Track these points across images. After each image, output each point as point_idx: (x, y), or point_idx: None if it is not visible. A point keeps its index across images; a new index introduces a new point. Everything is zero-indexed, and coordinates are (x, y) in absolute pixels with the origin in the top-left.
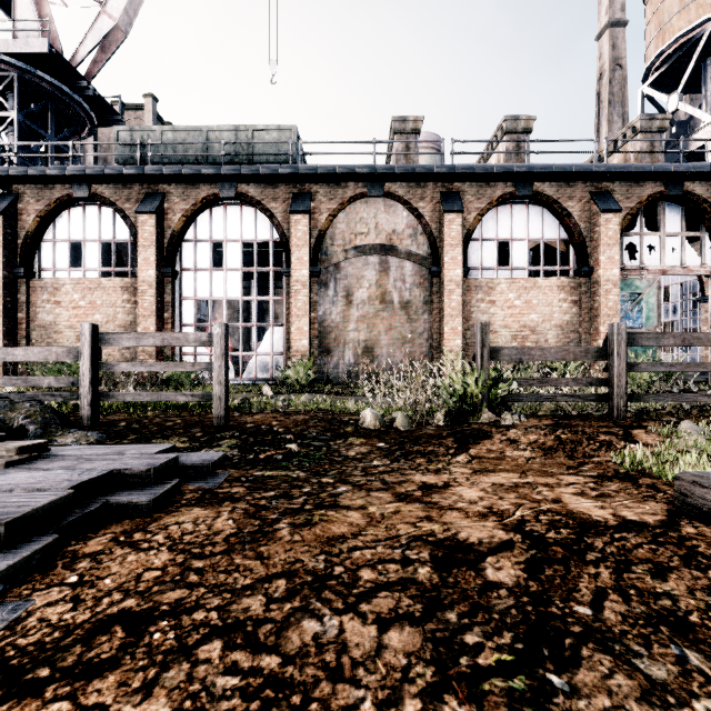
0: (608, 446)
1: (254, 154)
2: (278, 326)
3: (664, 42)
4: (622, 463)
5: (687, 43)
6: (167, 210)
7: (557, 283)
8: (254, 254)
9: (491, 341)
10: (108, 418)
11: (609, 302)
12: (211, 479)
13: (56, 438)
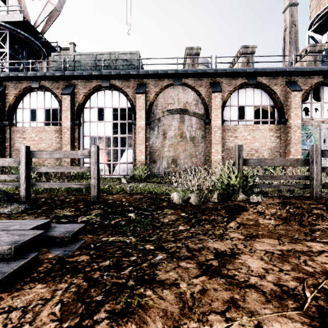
0: (321, 217)
1: (118, 65)
2: (130, 149)
3: (320, 9)
4: None
5: None
6: (76, 93)
7: (268, 127)
8: (118, 114)
9: None
10: (37, 196)
11: (295, 137)
12: (69, 246)
13: (1, 208)
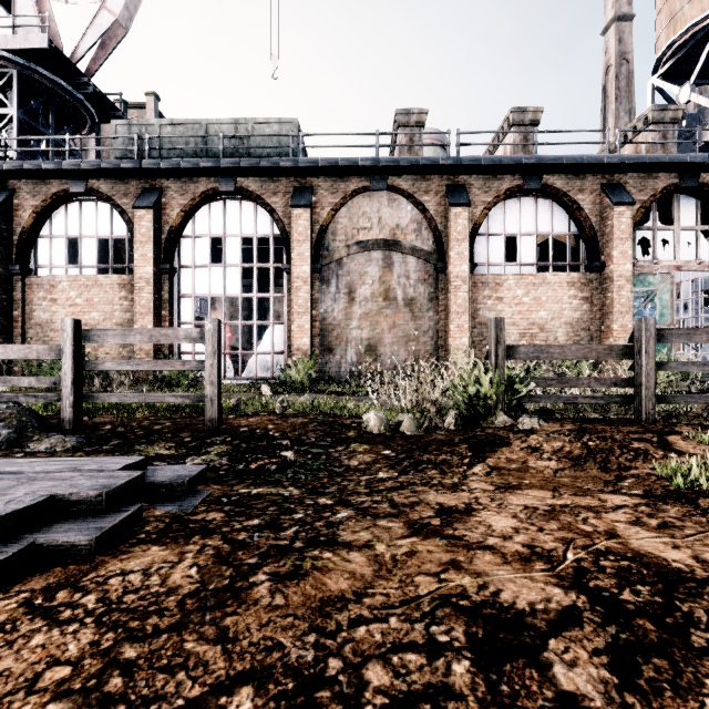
0: (644, 455)
1: (254, 148)
2: (278, 323)
3: (676, 32)
4: (667, 478)
5: (699, 33)
6: (165, 205)
7: (567, 279)
8: (254, 250)
9: None
10: (93, 420)
11: (622, 299)
12: (185, 500)
13: (30, 443)
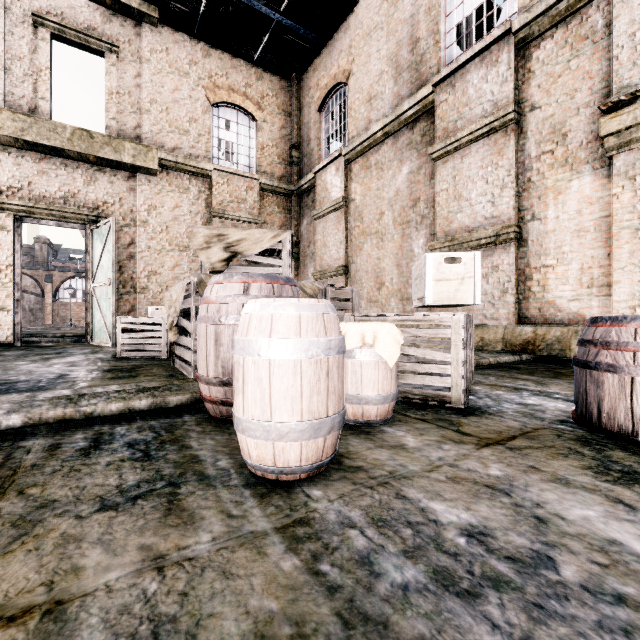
0: None
1: None
2: None
3: None
4: None
5: None
6: None
7: None
8: None
9: (67, 322)
10: None
11: None
12: None
13: None
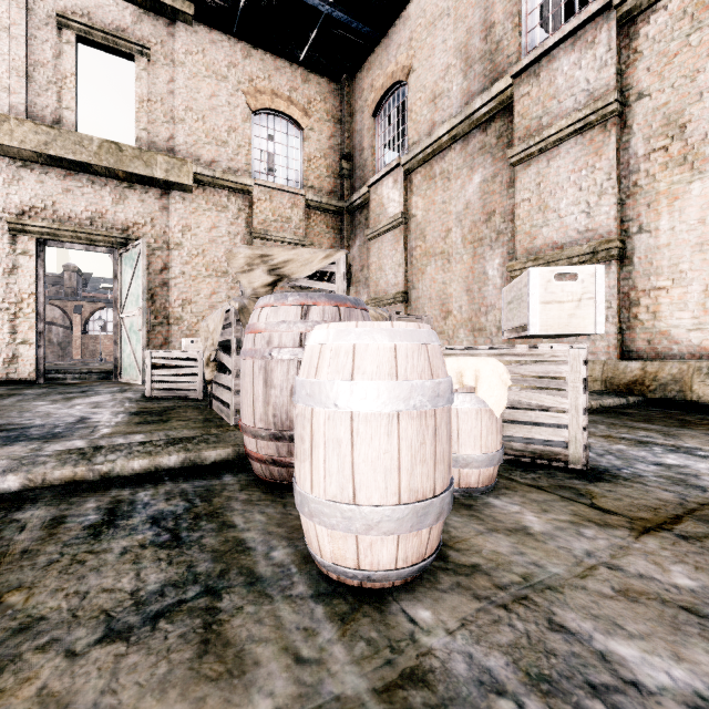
0: None
1: None
2: None
3: None
4: None
5: None
6: None
7: None
8: None
9: (98, 356)
10: None
11: None
12: None
13: None
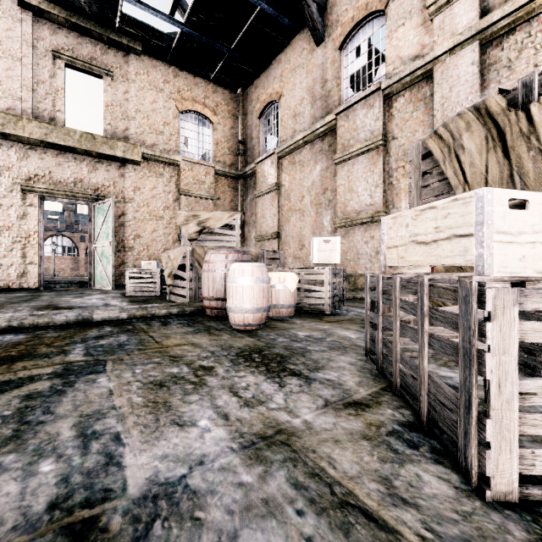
0: None
1: None
2: None
3: None
4: None
5: None
6: None
7: (71, 258)
8: None
9: (49, 272)
10: None
11: (82, 263)
12: None
13: None
